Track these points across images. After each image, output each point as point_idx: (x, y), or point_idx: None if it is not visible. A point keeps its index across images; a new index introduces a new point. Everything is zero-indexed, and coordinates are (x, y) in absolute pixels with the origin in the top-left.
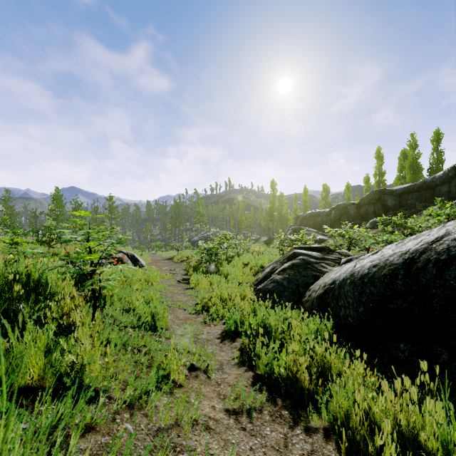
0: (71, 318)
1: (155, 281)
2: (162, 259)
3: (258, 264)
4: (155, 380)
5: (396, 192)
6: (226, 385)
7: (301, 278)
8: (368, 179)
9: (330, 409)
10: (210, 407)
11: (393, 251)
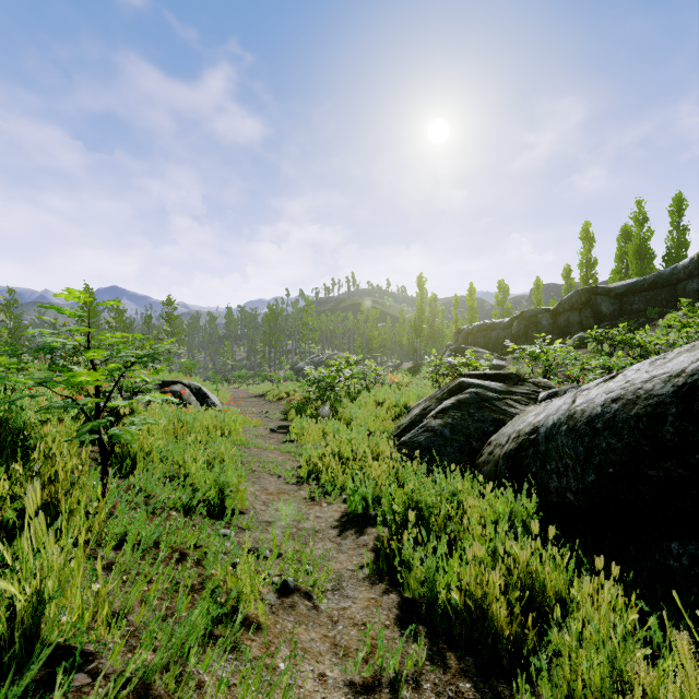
0: (58, 495)
1: (233, 430)
2: (249, 396)
3: (399, 403)
4: (206, 622)
5: (615, 291)
6: (349, 625)
7: (473, 425)
8: (569, 273)
9: (557, 681)
10: (316, 679)
11: (649, 374)
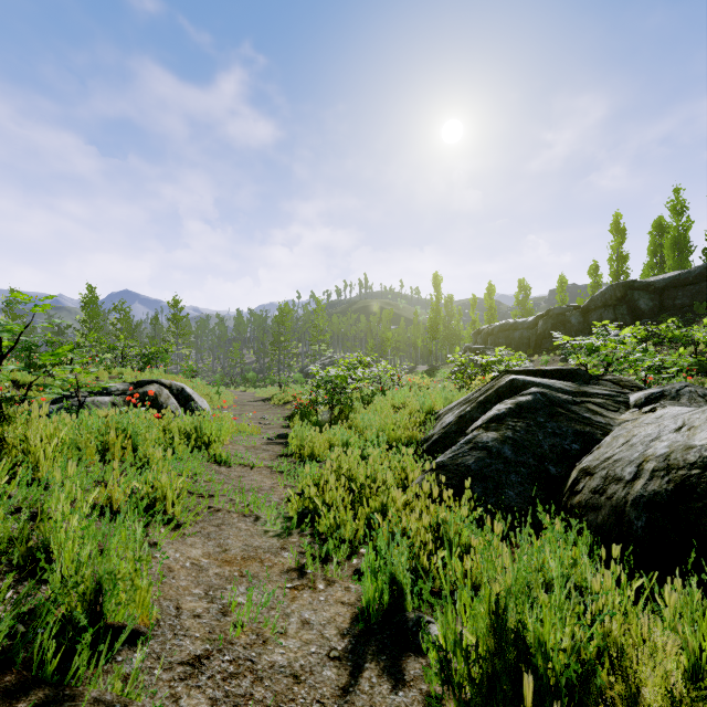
0: None
1: (212, 442)
2: (254, 400)
3: (423, 408)
4: None
5: (654, 285)
6: None
7: (546, 440)
8: (597, 270)
9: None
10: None
11: None
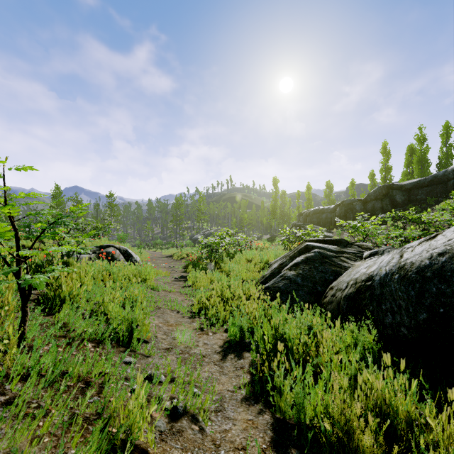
0: None
1: (148, 278)
2: (162, 257)
3: (263, 260)
4: None
5: (405, 186)
6: (230, 449)
7: (318, 275)
8: (373, 176)
9: None
10: None
11: None
